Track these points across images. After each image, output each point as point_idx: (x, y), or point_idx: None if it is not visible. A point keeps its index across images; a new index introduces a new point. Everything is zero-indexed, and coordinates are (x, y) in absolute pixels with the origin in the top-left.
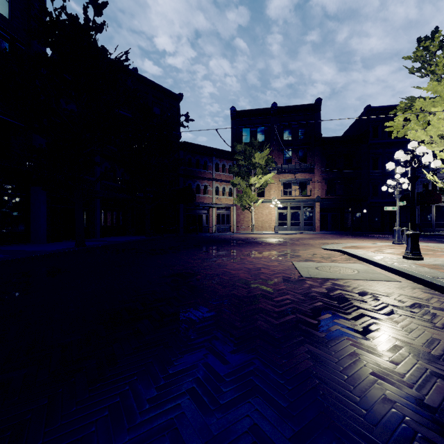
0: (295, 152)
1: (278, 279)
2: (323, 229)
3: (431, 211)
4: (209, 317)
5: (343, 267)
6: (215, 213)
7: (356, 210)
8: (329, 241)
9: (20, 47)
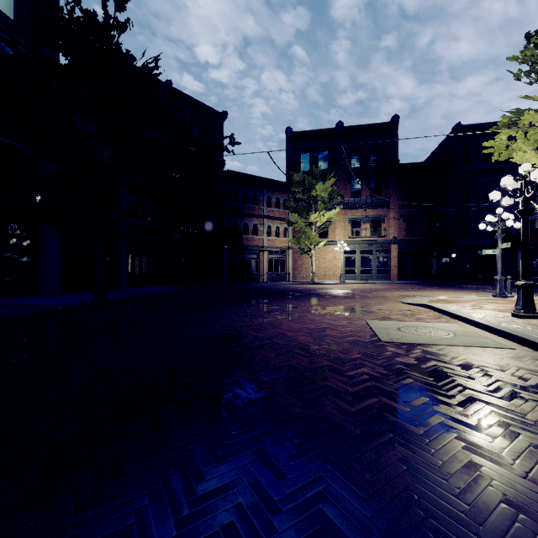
0: (366, 183)
1: (349, 344)
2: (401, 278)
3: None
4: (258, 400)
5: (433, 328)
6: (267, 258)
7: (443, 254)
8: (410, 292)
9: (27, 54)
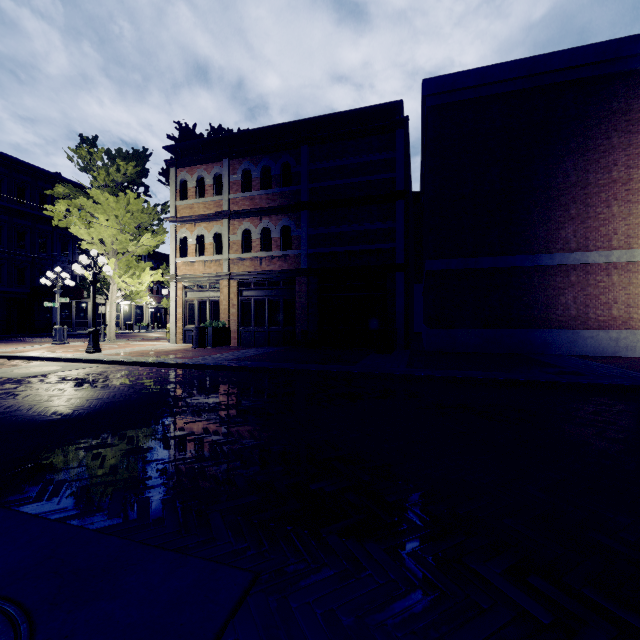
0: None
1: None
2: None
3: (72, 308)
4: None
5: (40, 367)
6: None
7: None
8: None
9: None
